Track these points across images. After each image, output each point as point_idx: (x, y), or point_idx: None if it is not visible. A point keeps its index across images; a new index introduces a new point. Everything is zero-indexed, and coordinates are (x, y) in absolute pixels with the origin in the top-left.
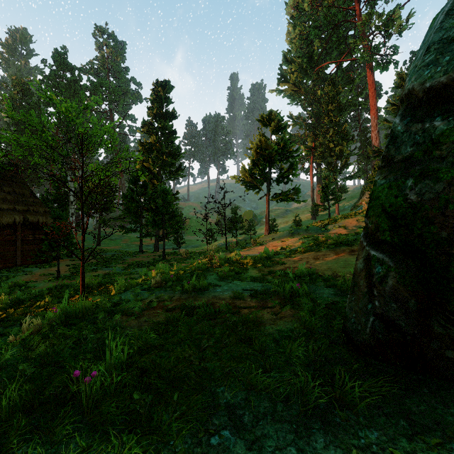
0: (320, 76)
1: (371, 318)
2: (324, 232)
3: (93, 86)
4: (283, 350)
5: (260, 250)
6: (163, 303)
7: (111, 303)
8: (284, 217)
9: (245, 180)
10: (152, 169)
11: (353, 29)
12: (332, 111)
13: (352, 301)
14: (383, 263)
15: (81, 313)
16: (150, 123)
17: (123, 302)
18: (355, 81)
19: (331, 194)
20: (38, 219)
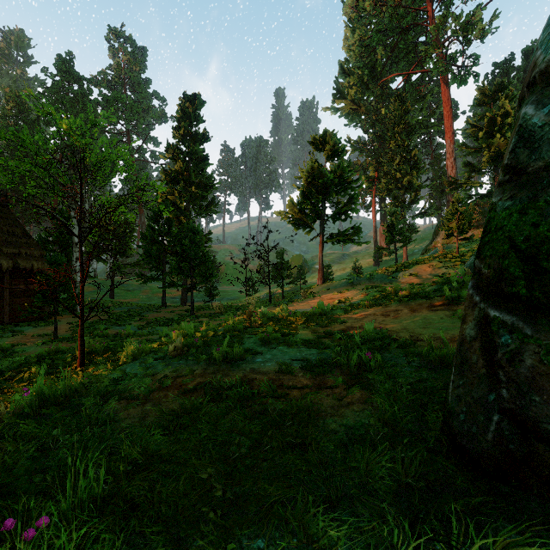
0: (385, 92)
1: (495, 416)
2: (391, 281)
3: (106, 101)
4: (355, 465)
5: (313, 303)
6: (181, 380)
7: (109, 379)
8: (340, 263)
9: (293, 217)
10: (178, 203)
11: (424, 34)
12: (399, 134)
13: (459, 386)
14: (514, 330)
15: (63, 397)
16: (176, 146)
17: (126, 378)
18: (427, 98)
19: (399, 234)
20: (32, 265)
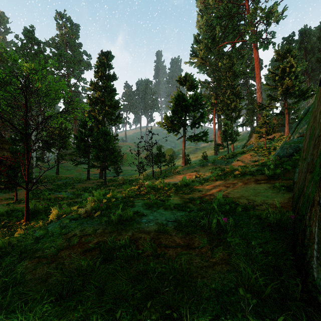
0: (221, 53)
1: None
2: (226, 164)
3: (54, 55)
4: None
5: (179, 178)
6: (85, 239)
7: (32, 238)
8: (194, 153)
9: (167, 125)
10: (97, 117)
11: (243, 20)
12: (229, 77)
13: None
14: None
15: None
16: (96, 82)
17: (45, 237)
18: (245, 57)
19: (229, 136)
20: (4, 154)
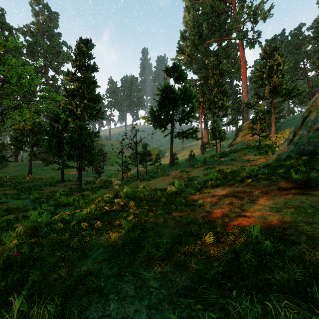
0: (207, 50)
1: None
2: (219, 163)
3: (28, 44)
4: None
5: (167, 180)
6: None
7: None
8: (181, 152)
9: (153, 120)
10: (75, 111)
11: (230, 18)
12: (216, 75)
13: None
14: None
15: None
16: (74, 72)
17: None
18: (231, 56)
19: (218, 134)
20: None
